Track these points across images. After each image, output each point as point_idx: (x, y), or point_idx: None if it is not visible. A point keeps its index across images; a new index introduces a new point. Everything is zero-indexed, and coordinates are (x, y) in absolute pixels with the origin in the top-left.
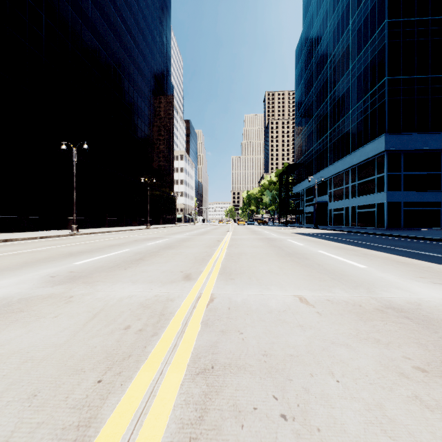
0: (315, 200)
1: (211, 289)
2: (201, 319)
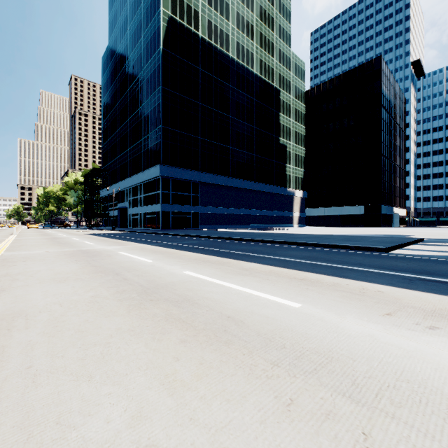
0: (119, 205)
1: (1, 253)
2: None
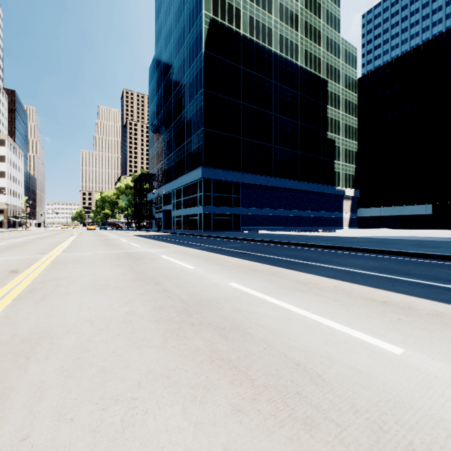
0: (164, 208)
1: (57, 254)
2: (54, 258)
